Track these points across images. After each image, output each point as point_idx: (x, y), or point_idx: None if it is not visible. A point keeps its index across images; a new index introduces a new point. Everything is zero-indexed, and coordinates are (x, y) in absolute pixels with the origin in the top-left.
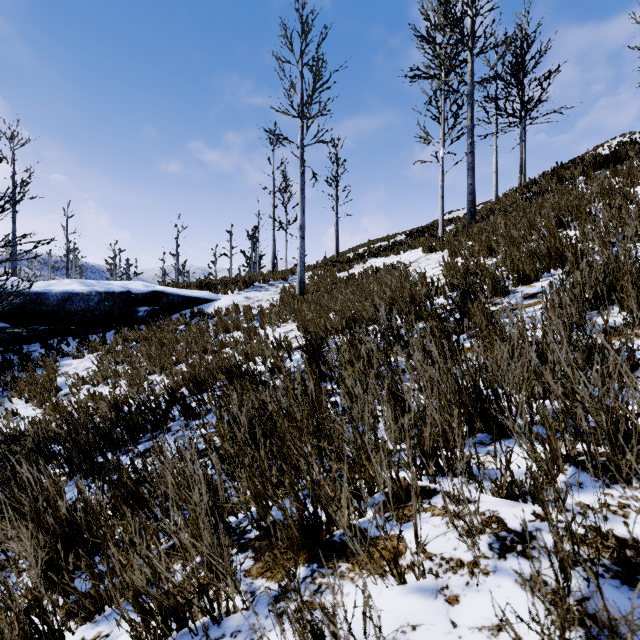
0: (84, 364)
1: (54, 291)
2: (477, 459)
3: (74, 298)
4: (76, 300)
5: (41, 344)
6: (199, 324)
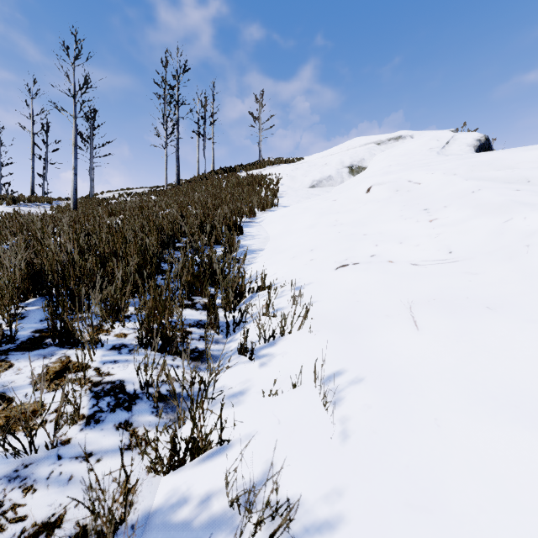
0: None
1: None
2: None
3: None
4: None
5: None
6: None
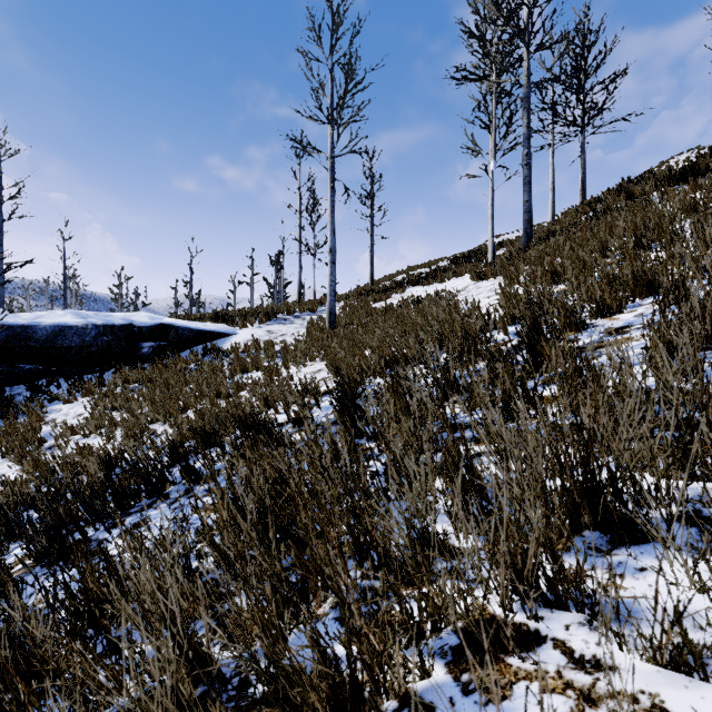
0: (76, 410)
1: (43, 324)
2: (617, 600)
3: (67, 332)
4: (69, 334)
5: (26, 386)
6: (212, 362)
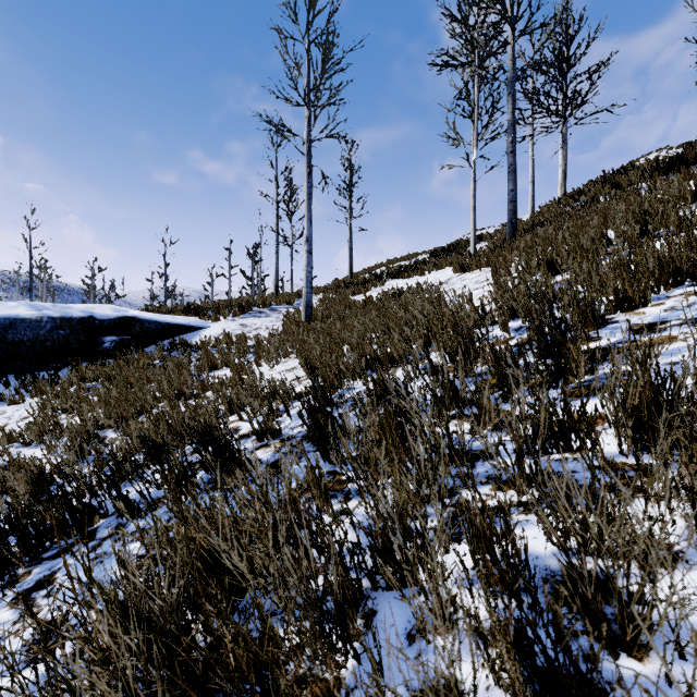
0: (21, 412)
1: None
2: None
3: (18, 325)
4: (21, 328)
5: None
6: (178, 358)
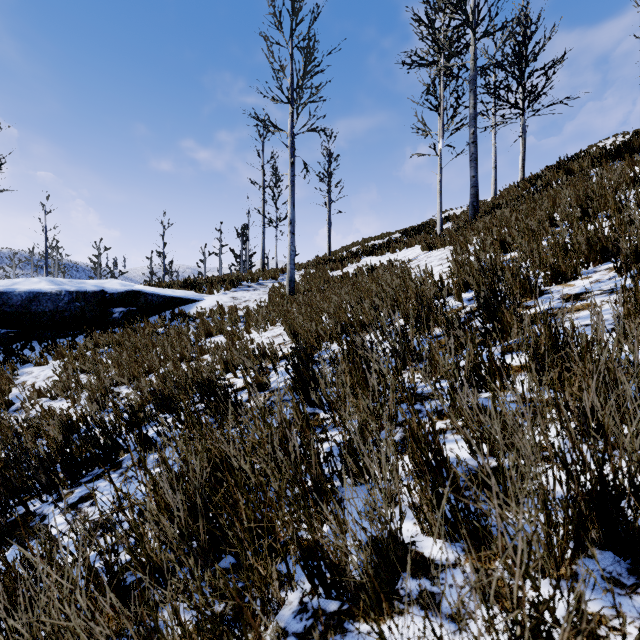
0: (46, 372)
1: (18, 290)
2: None
3: (41, 298)
4: (43, 300)
5: None
6: (179, 327)
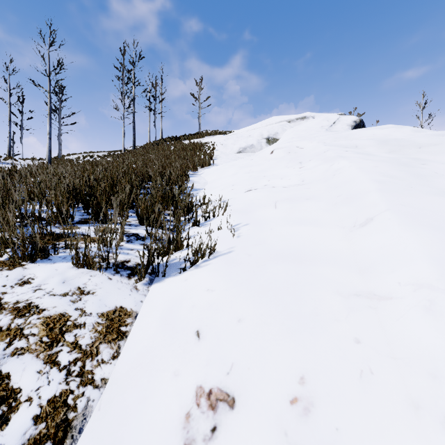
0: None
1: None
2: None
3: None
4: None
5: None
6: None
